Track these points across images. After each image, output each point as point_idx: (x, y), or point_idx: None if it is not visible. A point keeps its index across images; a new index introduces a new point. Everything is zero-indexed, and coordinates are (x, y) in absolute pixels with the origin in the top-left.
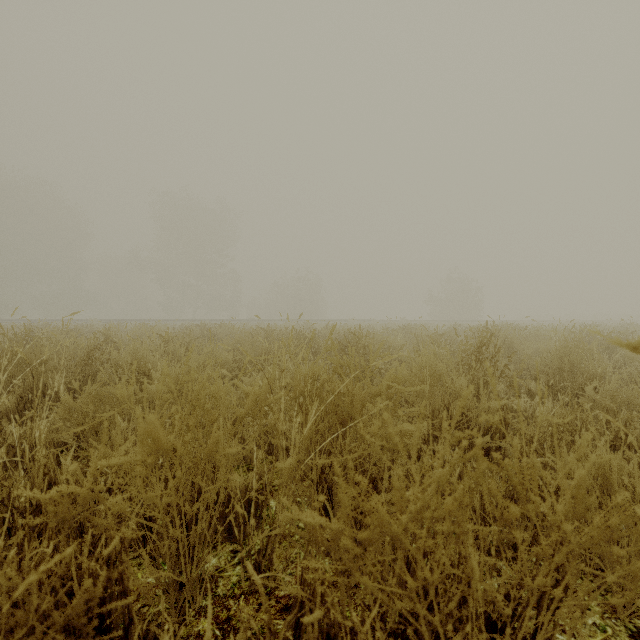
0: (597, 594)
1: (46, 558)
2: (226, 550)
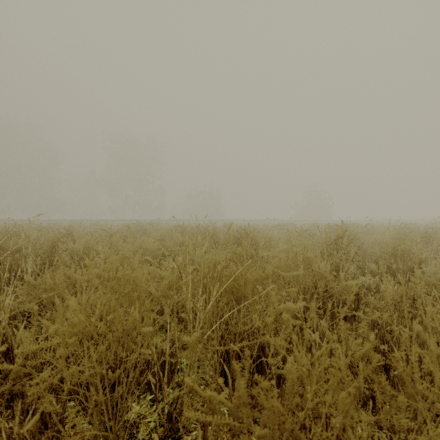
0: None
1: None
2: (146, 399)
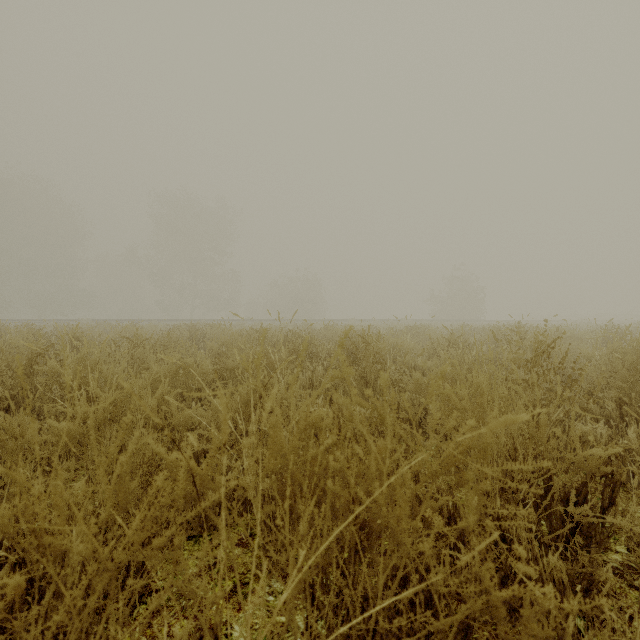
0: None
1: None
2: None
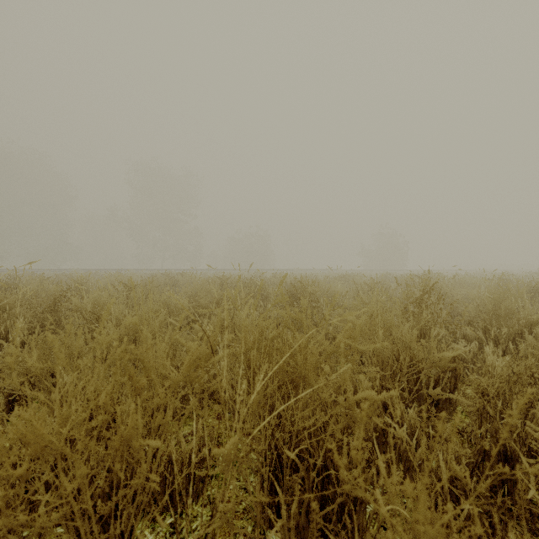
0: None
1: None
2: (165, 523)
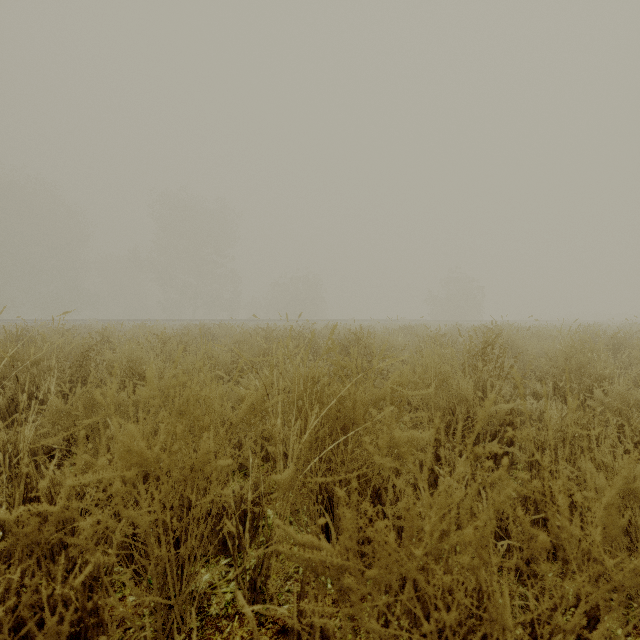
0: (631, 626)
1: (13, 586)
2: (220, 564)
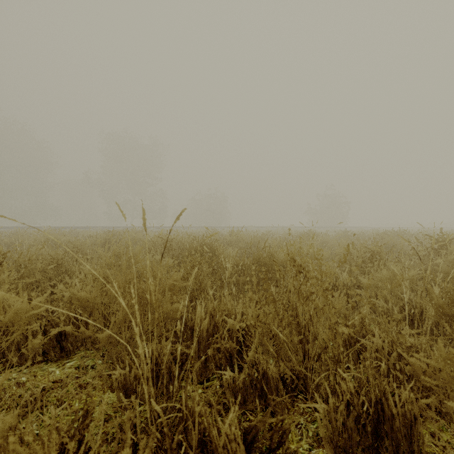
0: None
1: None
2: None
